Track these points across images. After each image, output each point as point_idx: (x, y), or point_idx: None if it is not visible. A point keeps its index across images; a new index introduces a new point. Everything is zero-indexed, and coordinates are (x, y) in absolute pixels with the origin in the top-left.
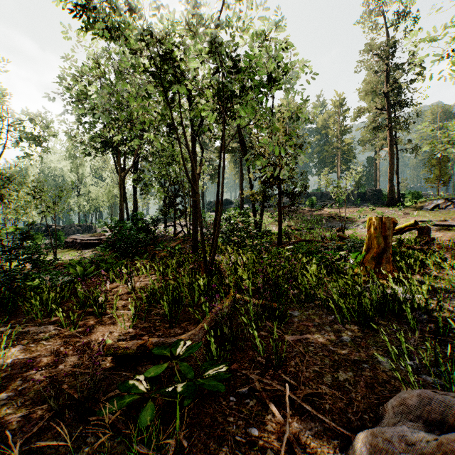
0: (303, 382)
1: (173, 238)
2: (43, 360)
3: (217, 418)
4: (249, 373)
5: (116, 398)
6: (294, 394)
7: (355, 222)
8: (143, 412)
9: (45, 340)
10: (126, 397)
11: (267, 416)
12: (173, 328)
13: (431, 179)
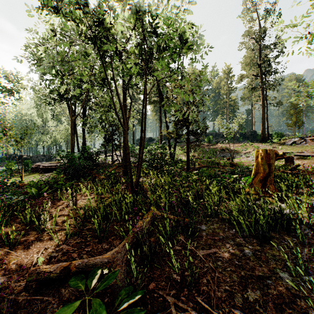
0: (216, 303)
1: (110, 165)
2: None
3: None
4: (165, 294)
5: None
6: None
7: (239, 153)
8: None
9: None
10: None
11: None
12: (101, 243)
13: (290, 124)
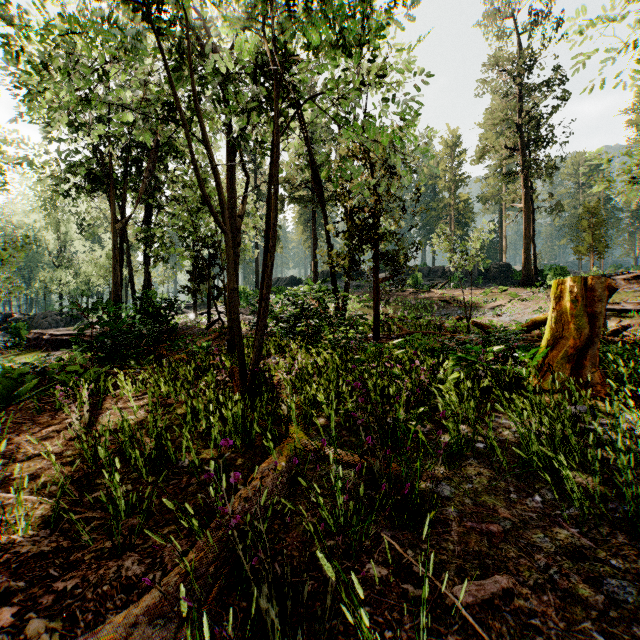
0: None
1: (204, 331)
2: None
3: None
4: None
5: None
6: None
7: (480, 308)
8: None
9: None
10: None
11: None
12: (122, 553)
13: (581, 248)
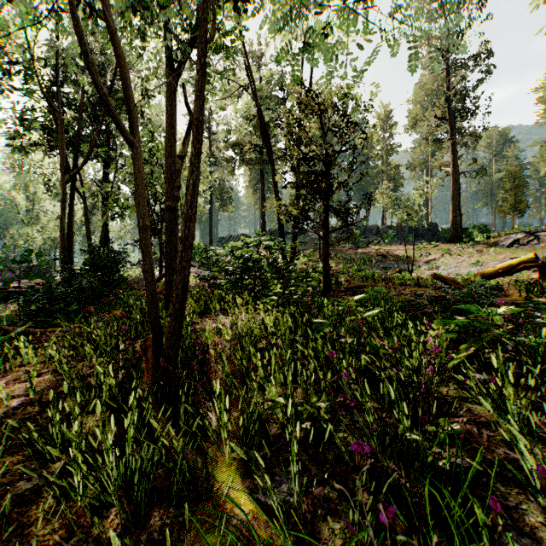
0: None
1: None
2: None
3: None
4: None
5: None
6: None
7: (415, 262)
8: None
9: None
10: None
11: None
12: None
13: (504, 208)
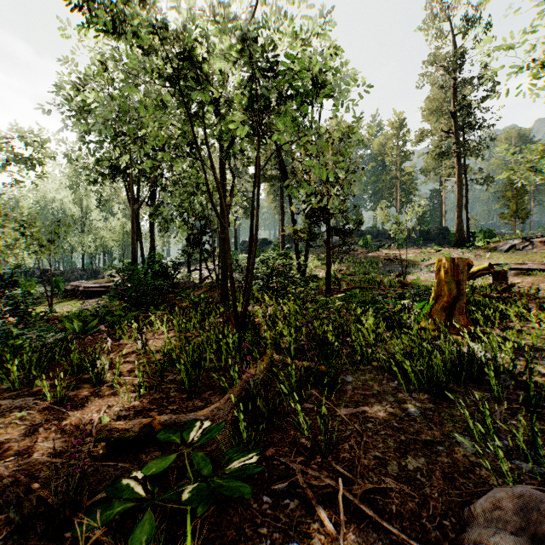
0: (360, 472)
1: (198, 285)
2: (12, 446)
3: (245, 529)
4: (289, 461)
5: (101, 506)
6: (349, 490)
7: (418, 265)
8: (137, 529)
9: (21, 419)
10: (115, 505)
11: (313, 523)
12: (191, 399)
13: (506, 215)
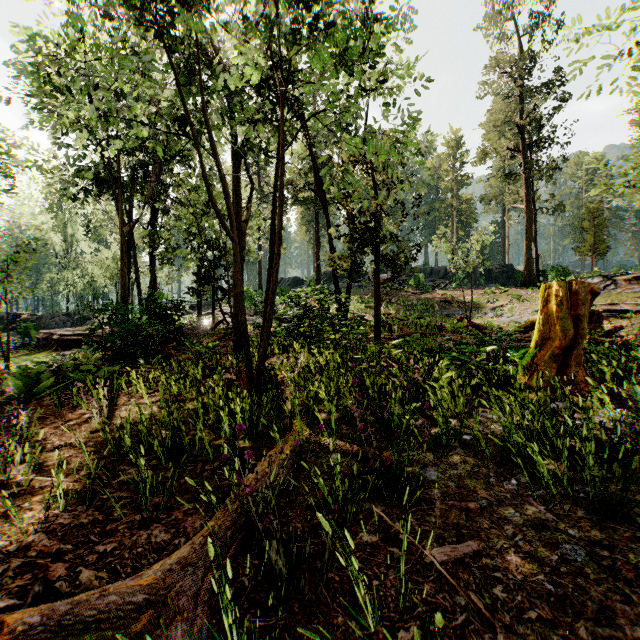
0: None
1: (209, 331)
2: None
3: None
4: None
5: None
6: None
7: (482, 308)
8: None
9: None
10: None
11: None
12: (150, 524)
13: (583, 249)
